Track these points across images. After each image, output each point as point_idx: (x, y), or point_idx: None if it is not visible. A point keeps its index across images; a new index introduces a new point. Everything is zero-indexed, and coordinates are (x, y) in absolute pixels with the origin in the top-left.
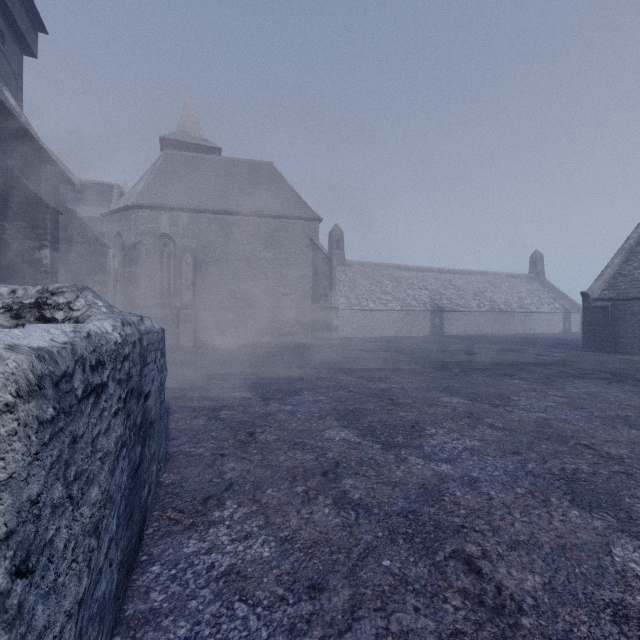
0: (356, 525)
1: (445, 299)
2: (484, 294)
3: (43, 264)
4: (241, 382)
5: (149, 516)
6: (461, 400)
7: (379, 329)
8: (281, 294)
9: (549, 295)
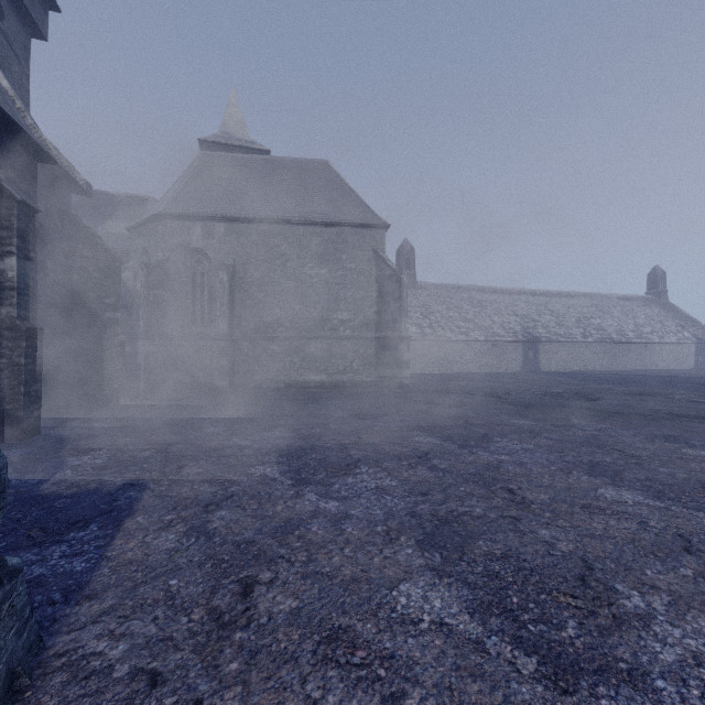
0: None
1: (540, 327)
2: (590, 321)
3: (8, 277)
4: (272, 444)
5: None
6: (639, 497)
7: (458, 364)
8: (338, 321)
9: (675, 321)
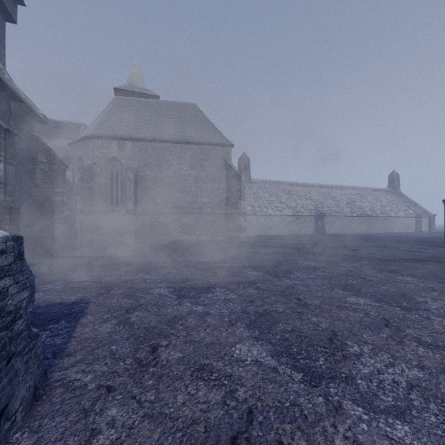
0: None
1: (325, 207)
2: (355, 203)
3: None
4: (163, 276)
5: None
6: (368, 301)
7: (276, 229)
8: (202, 203)
9: (404, 204)
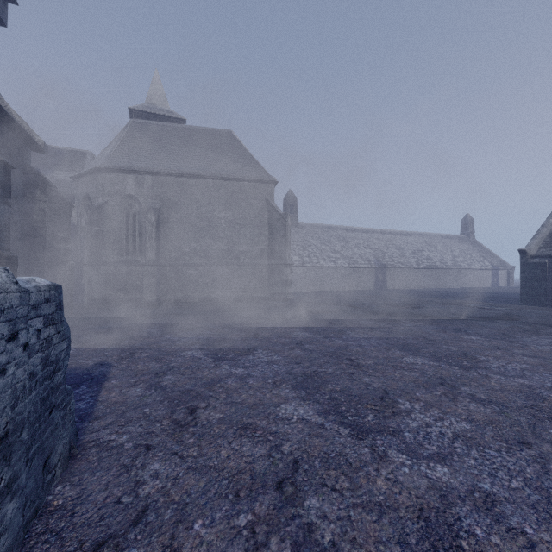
0: None
1: (387, 257)
2: (422, 253)
3: None
4: (195, 338)
5: None
6: (426, 361)
7: (329, 284)
8: (239, 251)
9: (479, 254)
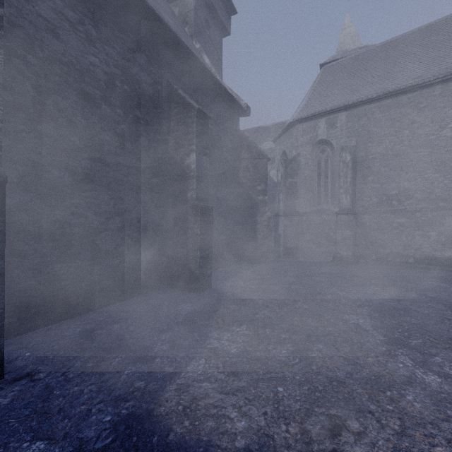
0: None
1: None
2: None
3: (191, 169)
4: None
5: None
6: None
7: None
8: None
9: None
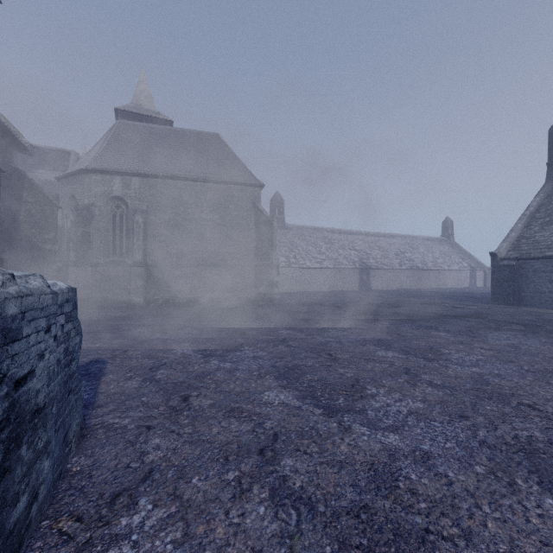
0: (298, 534)
1: (371, 258)
2: (404, 254)
3: None
4: (184, 337)
5: (34, 529)
6: (396, 354)
7: (315, 284)
8: (227, 253)
9: (458, 255)
